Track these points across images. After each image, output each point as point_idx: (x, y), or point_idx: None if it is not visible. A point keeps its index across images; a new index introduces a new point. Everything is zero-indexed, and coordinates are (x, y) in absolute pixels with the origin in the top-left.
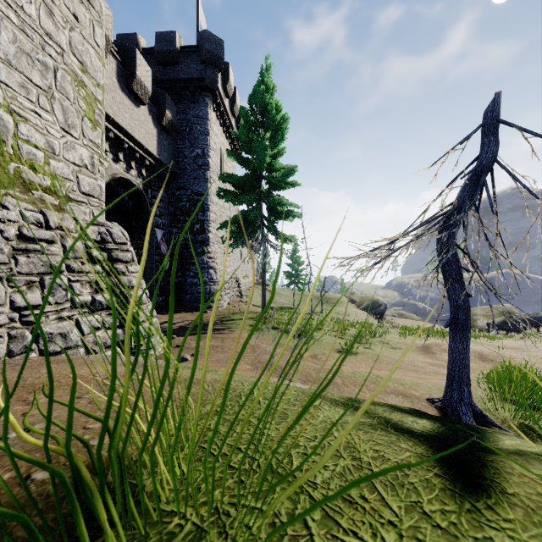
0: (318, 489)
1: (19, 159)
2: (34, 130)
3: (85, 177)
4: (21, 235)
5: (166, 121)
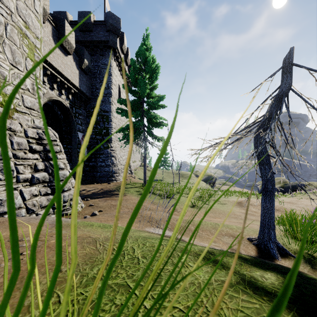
0: None
1: None
2: None
3: (28, 97)
4: None
5: (84, 66)
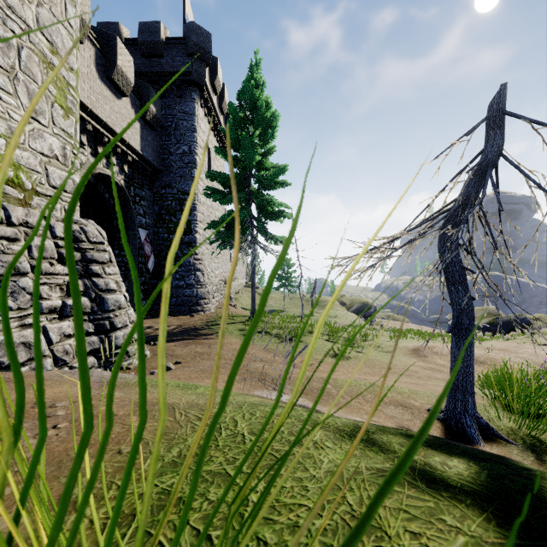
0: None
1: None
2: None
3: (56, 169)
4: None
5: (150, 115)
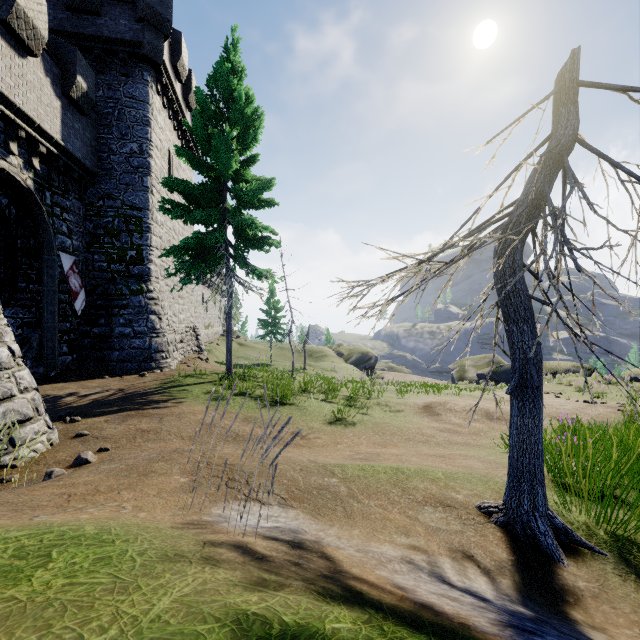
0: None
1: None
2: None
3: None
4: None
5: (77, 92)
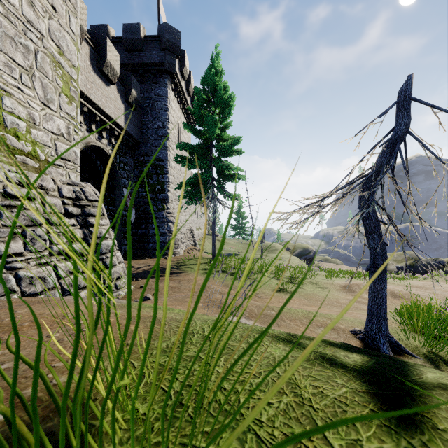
0: (263, 427)
1: (4, 128)
2: (17, 103)
3: (62, 144)
4: (5, 192)
5: (132, 98)
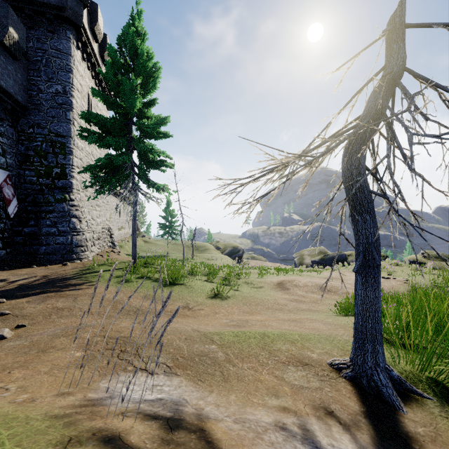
0: None
1: None
2: None
3: None
4: None
5: (10, 40)
